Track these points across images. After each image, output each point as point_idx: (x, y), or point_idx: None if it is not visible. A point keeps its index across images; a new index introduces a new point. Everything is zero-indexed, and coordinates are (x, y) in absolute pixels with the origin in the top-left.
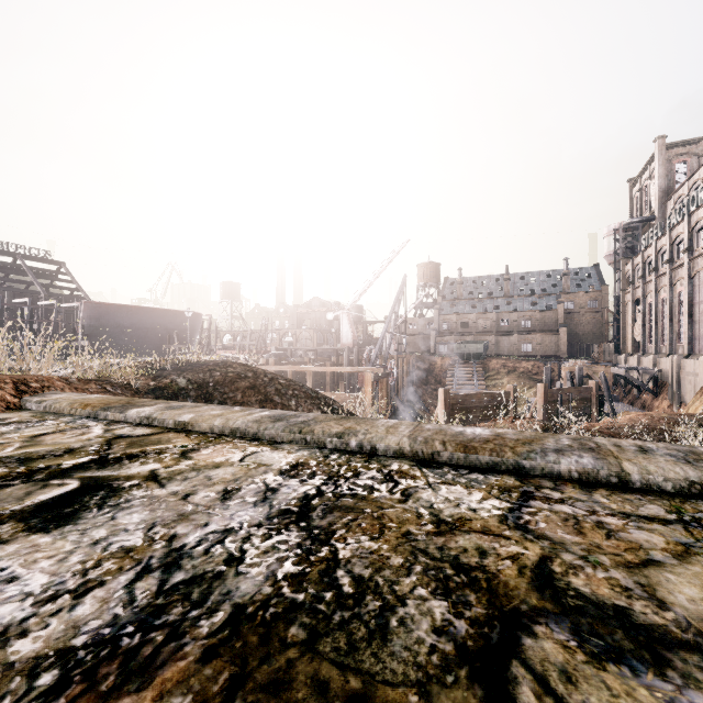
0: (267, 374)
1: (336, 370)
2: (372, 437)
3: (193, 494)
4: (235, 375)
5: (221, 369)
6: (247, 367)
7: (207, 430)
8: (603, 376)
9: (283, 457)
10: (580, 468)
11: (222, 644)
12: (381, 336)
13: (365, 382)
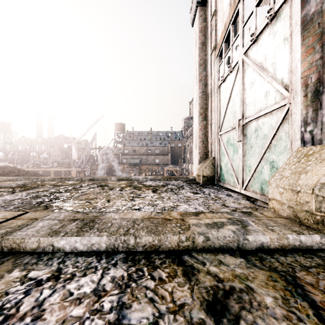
0: (25, 170)
1: (61, 170)
2: (44, 178)
3: (2, 184)
4: (9, 171)
5: (1, 169)
6: (15, 168)
7: (1, 180)
8: (167, 170)
9: (22, 182)
10: (77, 179)
11: (10, 187)
12: (83, 156)
13: (73, 174)
